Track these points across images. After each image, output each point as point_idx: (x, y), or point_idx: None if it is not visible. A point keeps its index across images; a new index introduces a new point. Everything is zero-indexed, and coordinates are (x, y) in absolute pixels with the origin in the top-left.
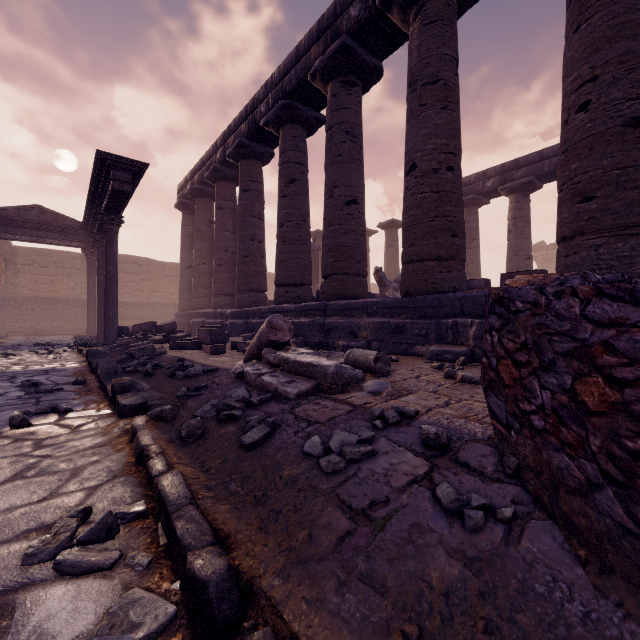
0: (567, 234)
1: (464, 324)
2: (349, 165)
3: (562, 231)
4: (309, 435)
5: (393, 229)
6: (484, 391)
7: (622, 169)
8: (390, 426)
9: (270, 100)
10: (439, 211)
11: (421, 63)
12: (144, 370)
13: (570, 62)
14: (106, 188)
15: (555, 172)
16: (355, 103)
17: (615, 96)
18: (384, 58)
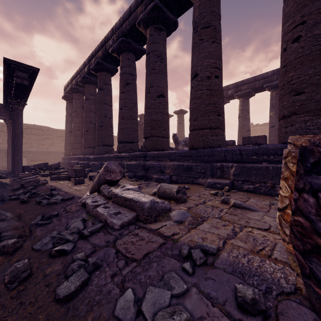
0: (286, 114)
1: (227, 166)
2: (159, 75)
3: (283, 112)
4: (124, 281)
5: (181, 114)
6: (301, 252)
7: (320, 75)
8: (198, 268)
9: (114, 38)
10: (211, 101)
11: (200, 15)
12: (20, 199)
13: (288, 14)
14: (12, 82)
15: (261, 87)
16: (162, 40)
17: (316, 33)
18: (178, 16)
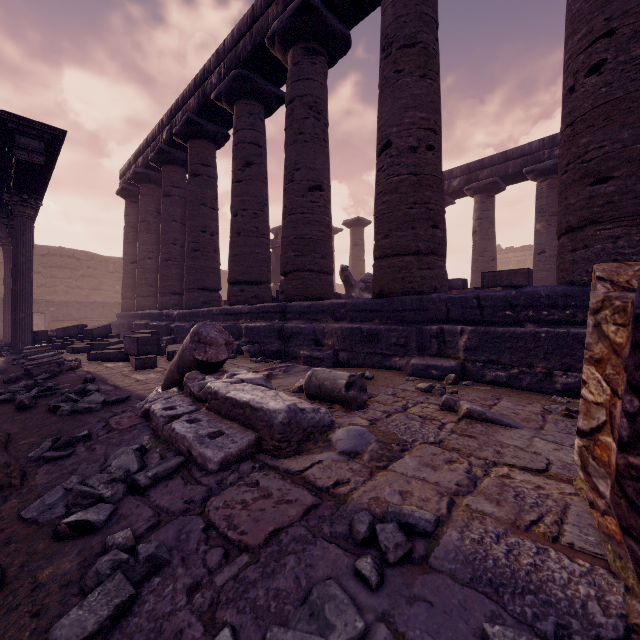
0: (575, 223)
1: (452, 332)
2: (313, 145)
3: (568, 220)
4: (217, 603)
5: (359, 227)
6: None
7: None
8: (391, 570)
9: (222, 70)
10: (418, 197)
11: (397, 22)
12: (16, 401)
13: (577, 16)
14: (10, 159)
15: (519, 174)
16: (319, 74)
17: (637, 53)
18: (352, 26)
